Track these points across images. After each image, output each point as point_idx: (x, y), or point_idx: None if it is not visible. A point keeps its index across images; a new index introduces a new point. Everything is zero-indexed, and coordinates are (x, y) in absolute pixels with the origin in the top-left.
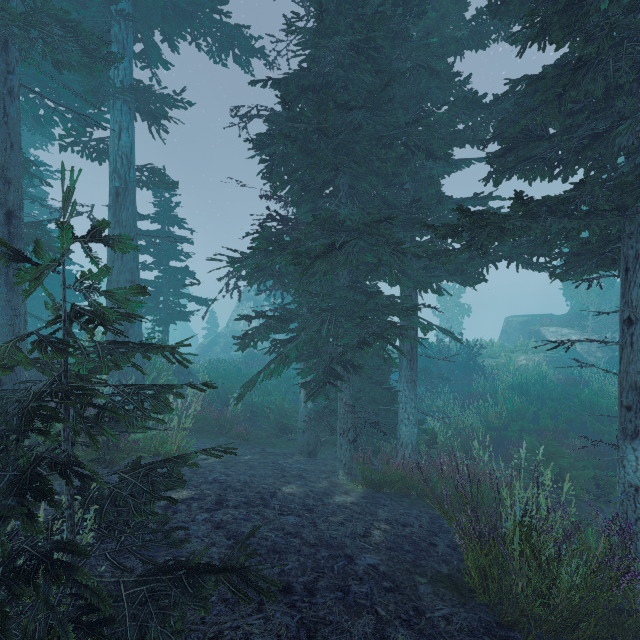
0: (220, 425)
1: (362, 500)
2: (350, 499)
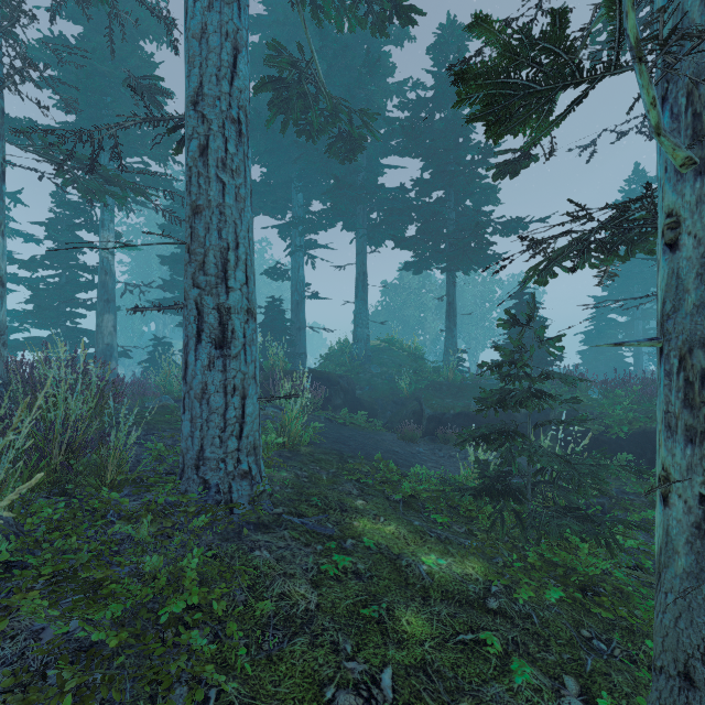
0: None
1: None
2: None
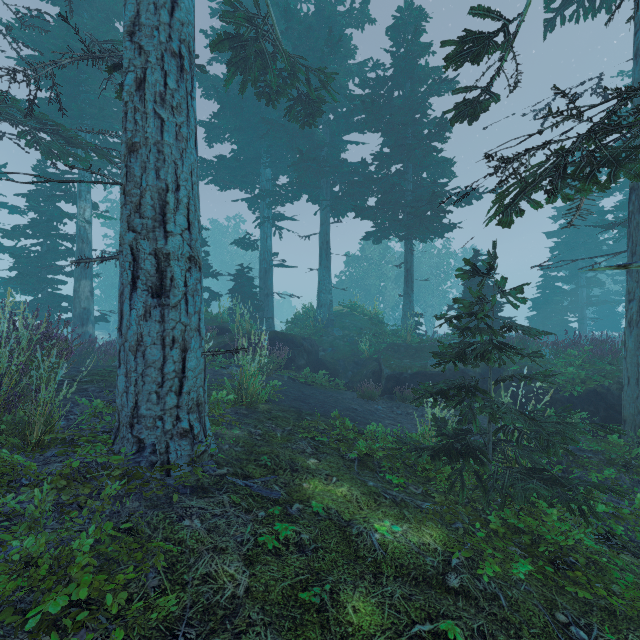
0: None
1: None
2: None
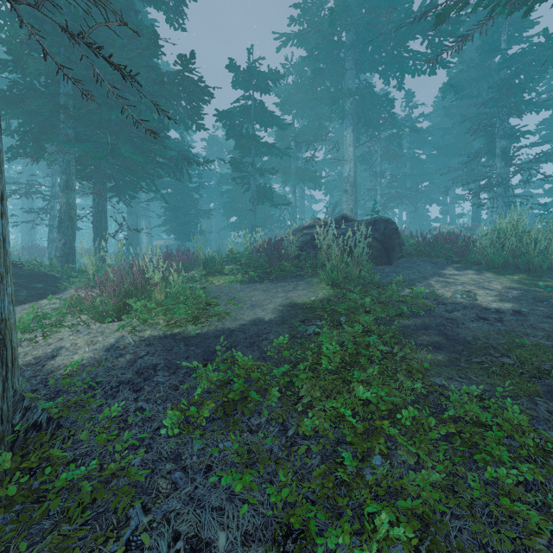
0: None
1: None
2: None
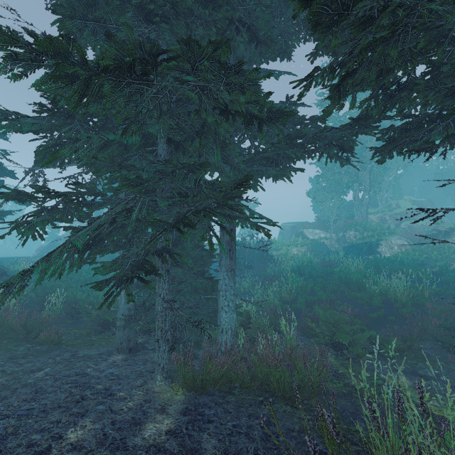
0: (28, 329)
1: (182, 421)
2: (166, 425)
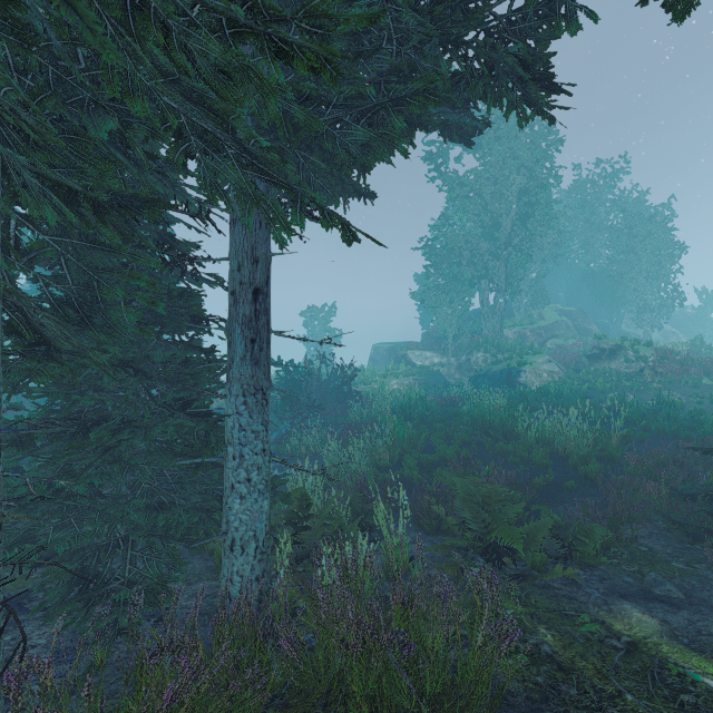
0: None
1: None
2: None
